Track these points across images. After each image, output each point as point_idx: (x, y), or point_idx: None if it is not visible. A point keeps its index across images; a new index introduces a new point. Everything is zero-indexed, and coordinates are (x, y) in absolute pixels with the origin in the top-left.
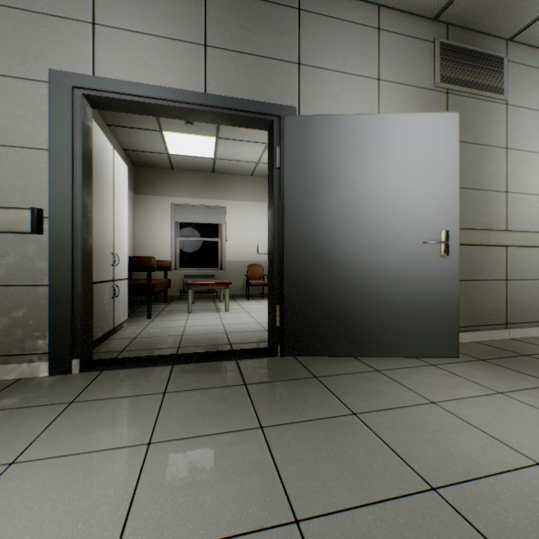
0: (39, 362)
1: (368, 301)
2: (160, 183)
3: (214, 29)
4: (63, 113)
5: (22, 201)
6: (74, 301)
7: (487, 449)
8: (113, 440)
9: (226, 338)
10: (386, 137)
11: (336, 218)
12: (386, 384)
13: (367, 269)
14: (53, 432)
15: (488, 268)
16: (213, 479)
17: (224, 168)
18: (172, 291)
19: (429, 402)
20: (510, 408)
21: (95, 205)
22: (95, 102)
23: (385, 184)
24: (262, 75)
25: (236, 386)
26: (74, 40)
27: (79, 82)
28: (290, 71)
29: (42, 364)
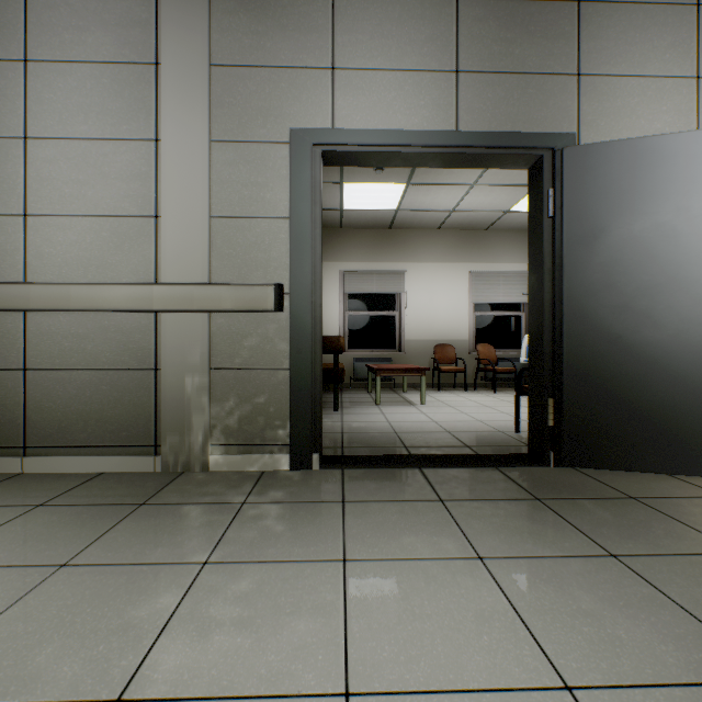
0: (280, 454)
1: (696, 397)
2: (326, 245)
3: (467, 49)
4: (303, 175)
5: (263, 277)
6: (313, 387)
7: None
8: (431, 548)
9: (455, 438)
10: None
11: (643, 280)
12: None
13: (695, 350)
14: (355, 532)
15: None
16: (605, 611)
17: (405, 221)
18: None
19: None
20: None
21: None
22: (330, 158)
23: None
24: (528, 97)
25: (526, 500)
26: (313, 92)
27: (319, 139)
28: (565, 86)
29: (283, 456)
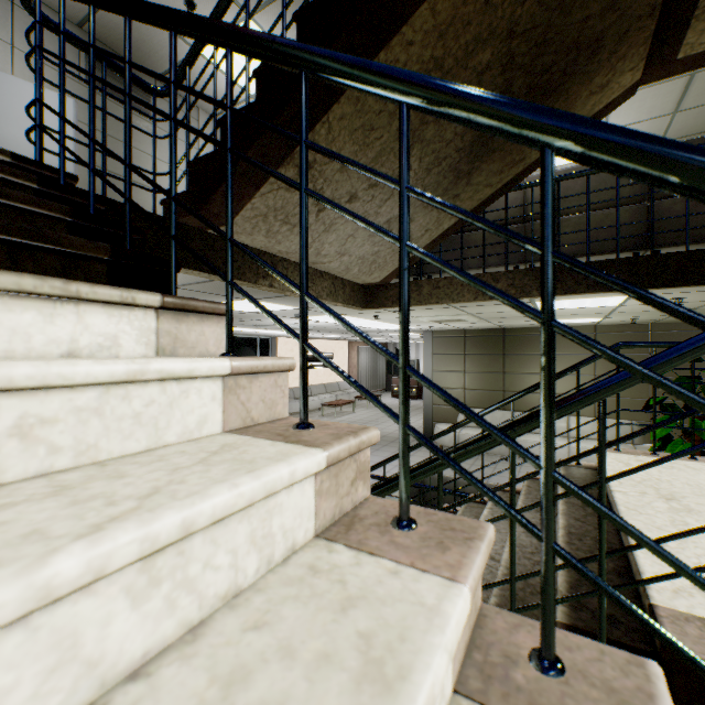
0: None
1: None
2: None
3: None
4: None
5: None
6: None
7: None
8: None
9: None
10: (4, 91)
11: None
12: None
13: None
14: None
15: None
16: None
17: None
18: None
19: None
20: None
21: None
22: None
23: (2, 127)
24: None
25: None
26: None
27: None
28: None
29: None
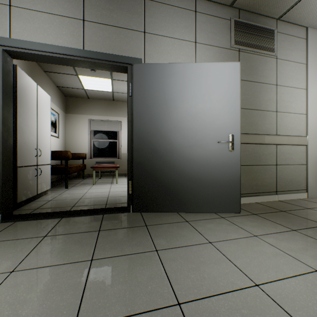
0: None
1: (184, 178)
2: (81, 106)
3: (89, 10)
4: None
5: None
6: None
7: (228, 275)
8: None
9: (106, 200)
10: (196, 77)
11: (165, 127)
12: (187, 230)
13: (184, 158)
14: None
15: (265, 157)
16: (37, 297)
17: (119, 97)
18: (88, 171)
19: (208, 242)
20: (257, 246)
21: (20, 118)
22: (13, 54)
23: (195, 106)
24: (120, 39)
25: (93, 231)
26: None
27: (0, 42)
28: (138, 36)
29: None
